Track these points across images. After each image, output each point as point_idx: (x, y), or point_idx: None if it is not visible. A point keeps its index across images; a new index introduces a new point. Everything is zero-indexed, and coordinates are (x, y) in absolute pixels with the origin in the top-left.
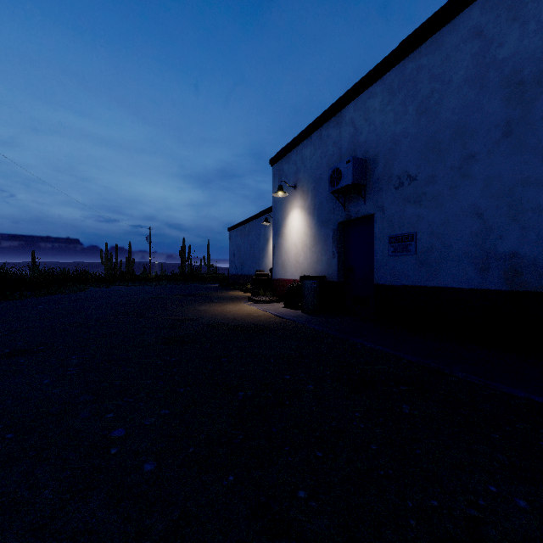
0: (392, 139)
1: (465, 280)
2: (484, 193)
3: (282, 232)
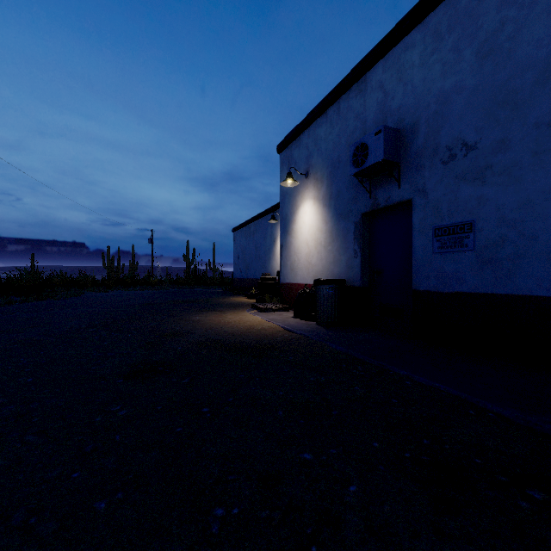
0: (438, 99)
1: None
2: None
3: (291, 228)
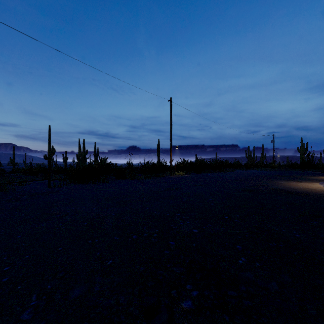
0: None
1: None
2: None
3: None
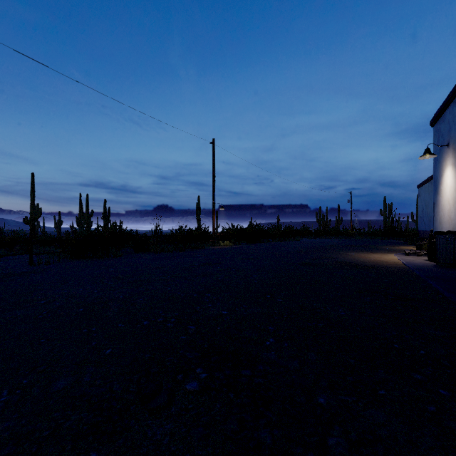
0: None
1: None
2: None
3: (439, 189)
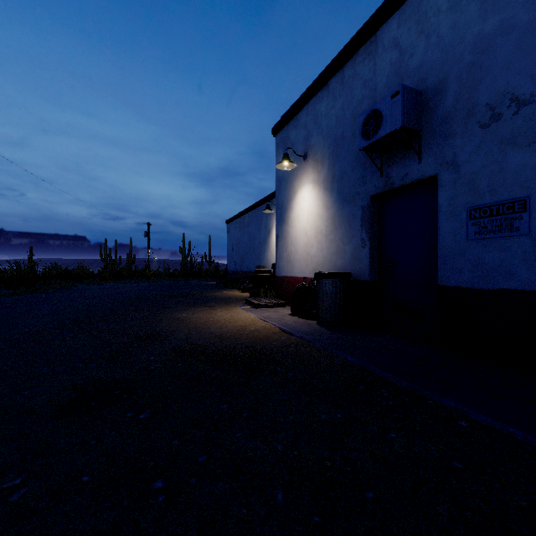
0: (475, 46)
1: None
2: None
3: (287, 216)
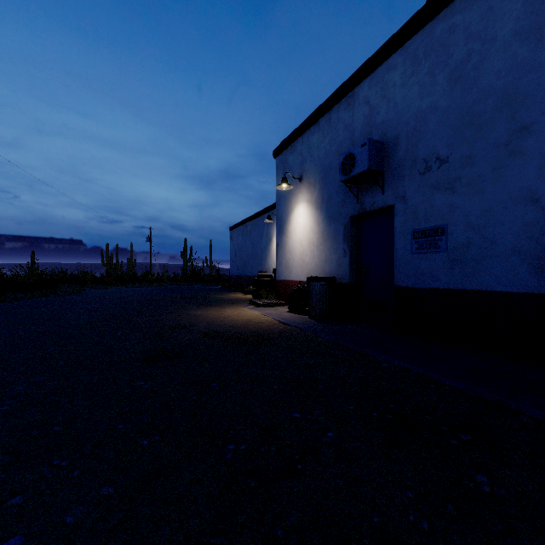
0: (416, 116)
1: (514, 282)
2: (541, 173)
3: (286, 229)
